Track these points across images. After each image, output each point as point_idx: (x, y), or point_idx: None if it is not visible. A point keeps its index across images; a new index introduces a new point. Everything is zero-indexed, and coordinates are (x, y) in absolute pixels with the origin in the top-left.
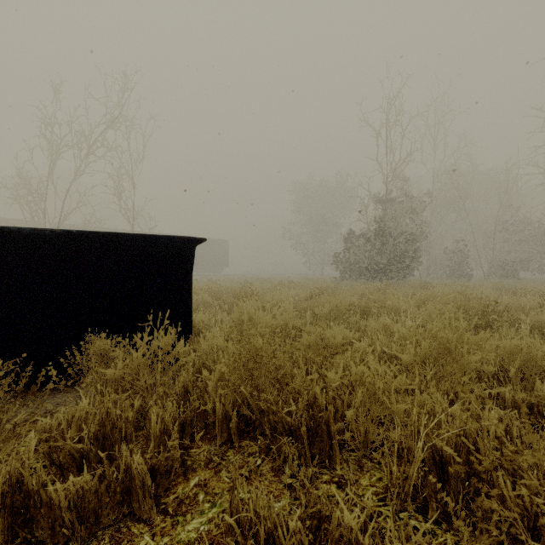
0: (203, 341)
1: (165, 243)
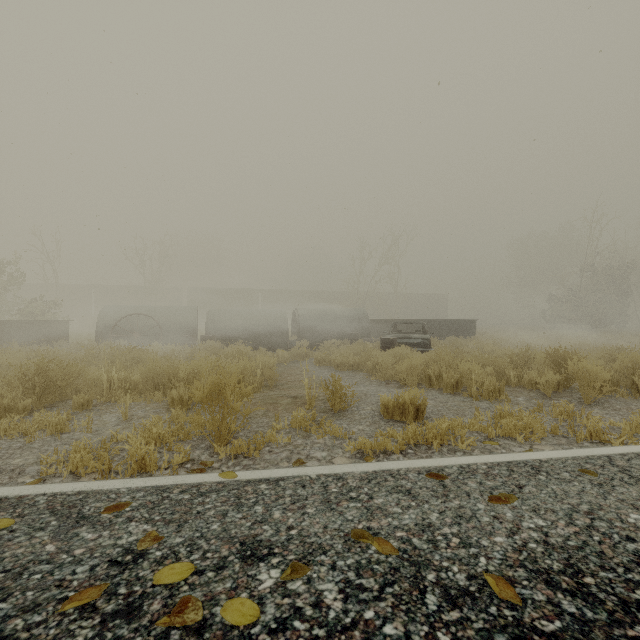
0: (480, 339)
1: (470, 321)
